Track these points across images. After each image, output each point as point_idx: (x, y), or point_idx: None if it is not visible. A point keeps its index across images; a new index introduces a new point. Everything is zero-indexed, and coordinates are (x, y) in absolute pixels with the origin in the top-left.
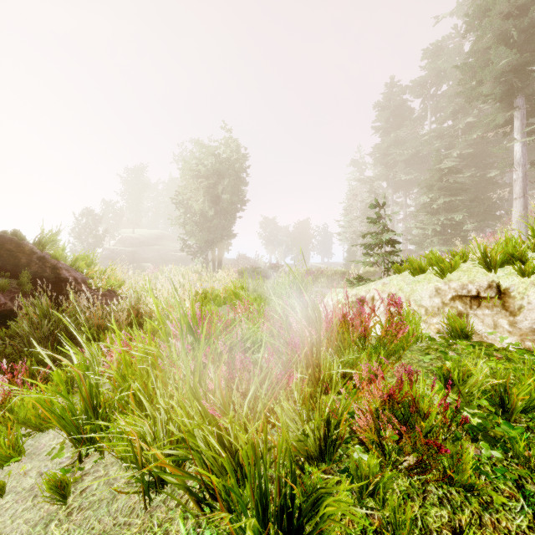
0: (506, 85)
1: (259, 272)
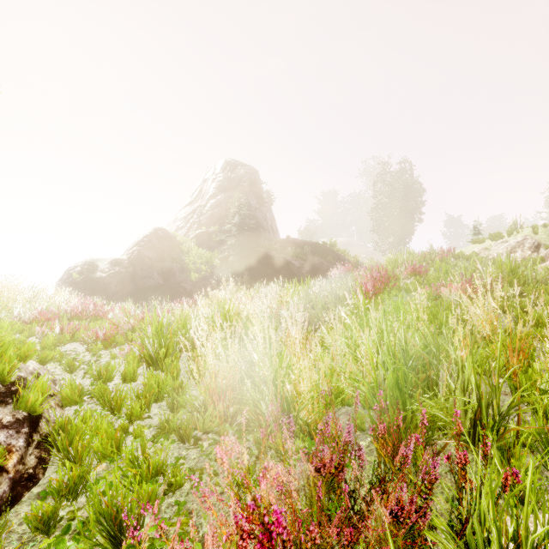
0: None
1: None
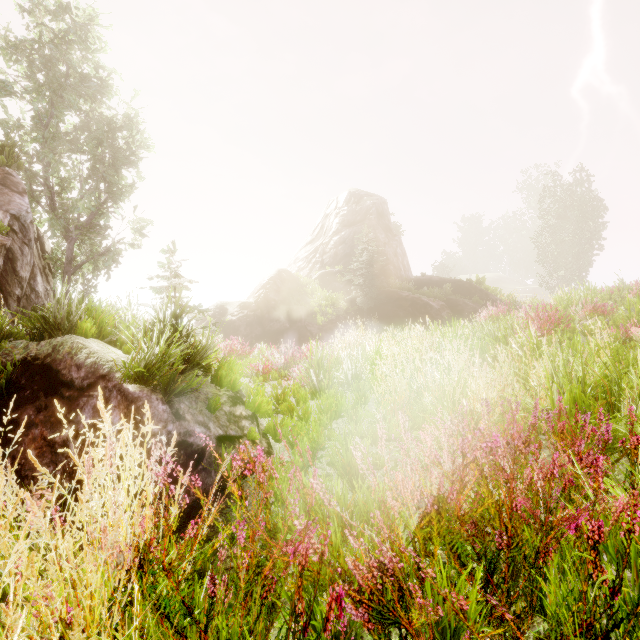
0: None
1: None
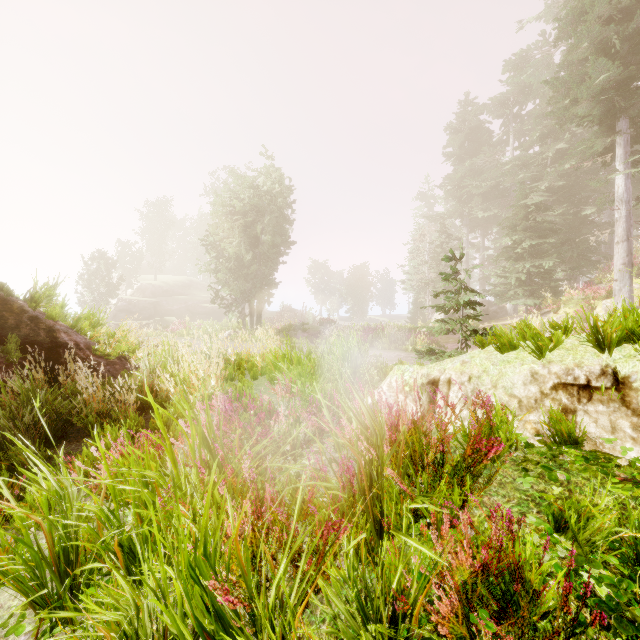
0: (607, 105)
1: (307, 329)
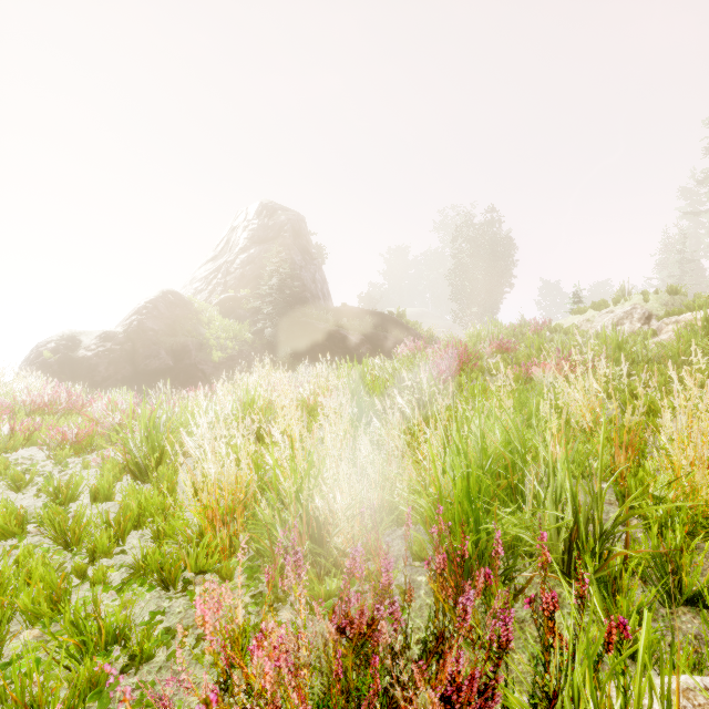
0: None
1: None
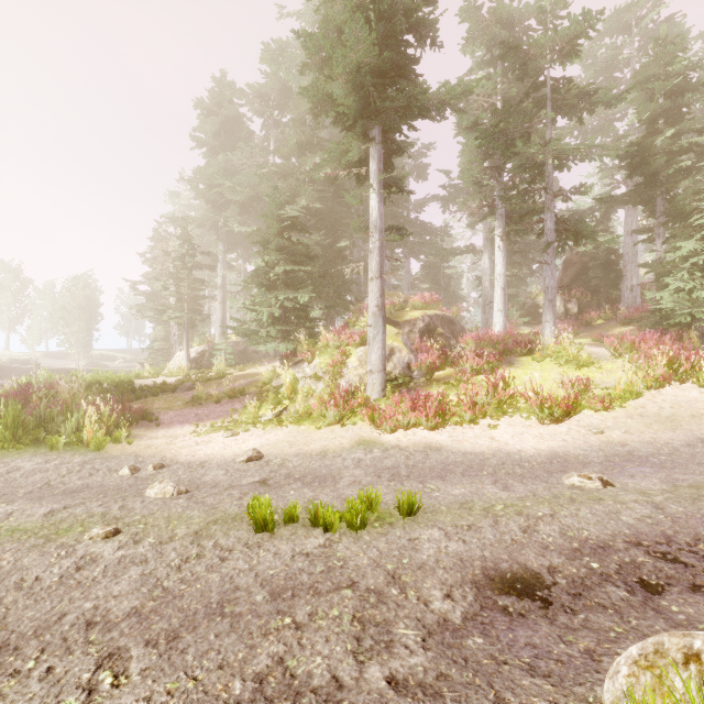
0: (363, 98)
1: None
